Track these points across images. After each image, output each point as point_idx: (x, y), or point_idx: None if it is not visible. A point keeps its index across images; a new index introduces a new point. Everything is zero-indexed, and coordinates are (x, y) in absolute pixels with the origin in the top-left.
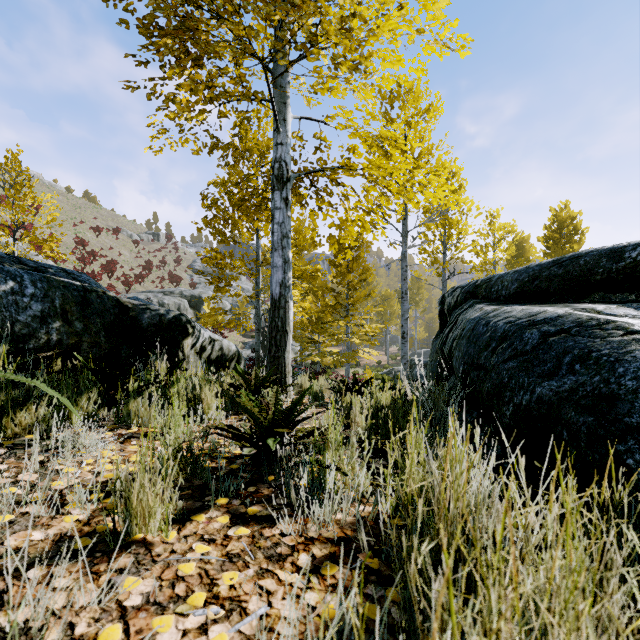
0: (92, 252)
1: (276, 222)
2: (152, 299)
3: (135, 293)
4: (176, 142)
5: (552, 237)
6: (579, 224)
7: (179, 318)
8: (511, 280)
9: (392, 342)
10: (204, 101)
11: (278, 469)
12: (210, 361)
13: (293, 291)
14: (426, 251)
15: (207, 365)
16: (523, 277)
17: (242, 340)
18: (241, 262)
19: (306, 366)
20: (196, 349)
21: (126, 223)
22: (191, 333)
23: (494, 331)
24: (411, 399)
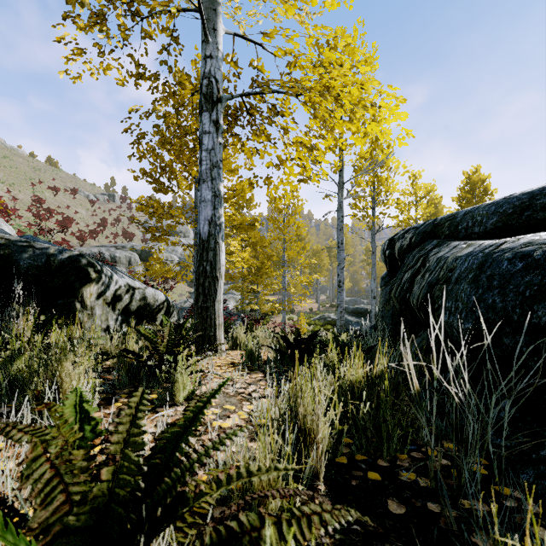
0: (48, 209)
1: (204, 148)
2: (104, 252)
3: (89, 247)
4: (97, 68)
5: (465, 197)
6: (489, 186)
7: (76, 259)
8: (486, 214)
9: (321, 291)
10: (125, 17)
11: None
12: (129, 312)
13: (232, 242)
14: (357, 206)
15: (124, 317)
16: (505, 209)
17: (189, 290)
18: (178, 210)
19: (246, 313)
20: (106, 299)
21: (84, 185)
22: (95, 279)
23: None
24: (417, 390)
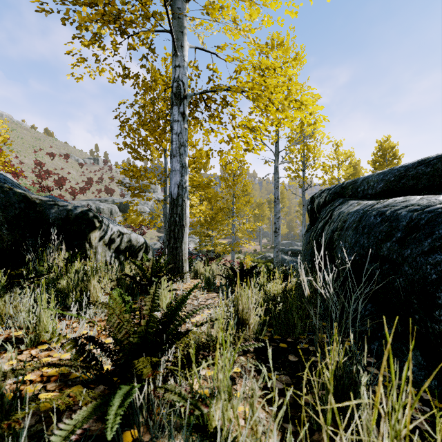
0: (47, 171)
1: (174, 133)
2: (91, 205)
3: (79, 201)
4: (94, 71)
5: (378, 161)
6: (397, 151)
7: (86, 213)
8: (377, 180)
9: (263, 236)
10: (116, 35)
11: (139, 426)
12: (119, 251)
13: (193, 197)
14: (291, 169)
15: (116, 254)
16: (389, 177)
17: (157, 235)
18: (152, 174)
19: (203, 253)
20: (105, 241)
21: (74, 151)
22: (98, 227)
23: (395, 220)
24: (309, 294)
